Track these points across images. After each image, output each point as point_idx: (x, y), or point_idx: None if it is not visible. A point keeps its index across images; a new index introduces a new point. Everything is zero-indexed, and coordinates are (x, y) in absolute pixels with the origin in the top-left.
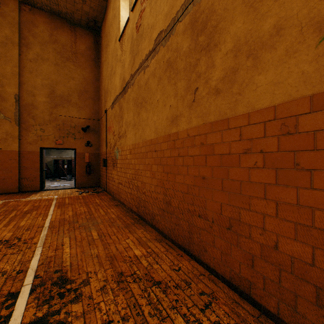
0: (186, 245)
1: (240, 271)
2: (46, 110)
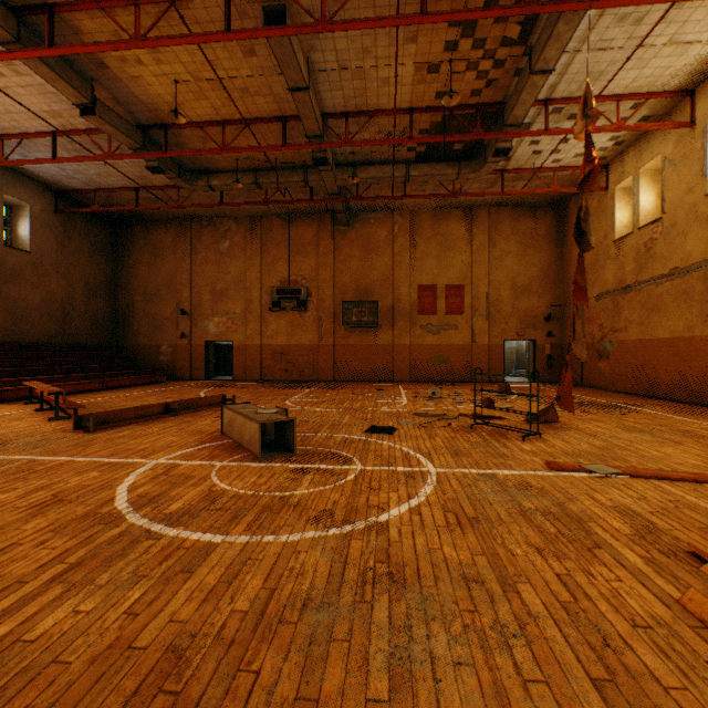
0: (699, 401)
1: None
2: (508, 303)
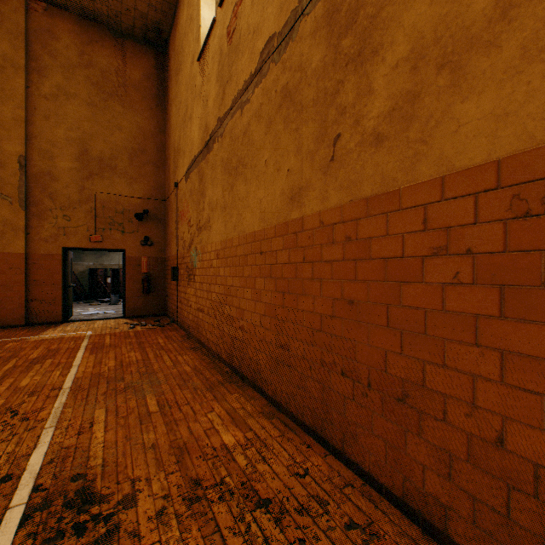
0: (318, 426)
1: (424, 483)
2: (73, 183)
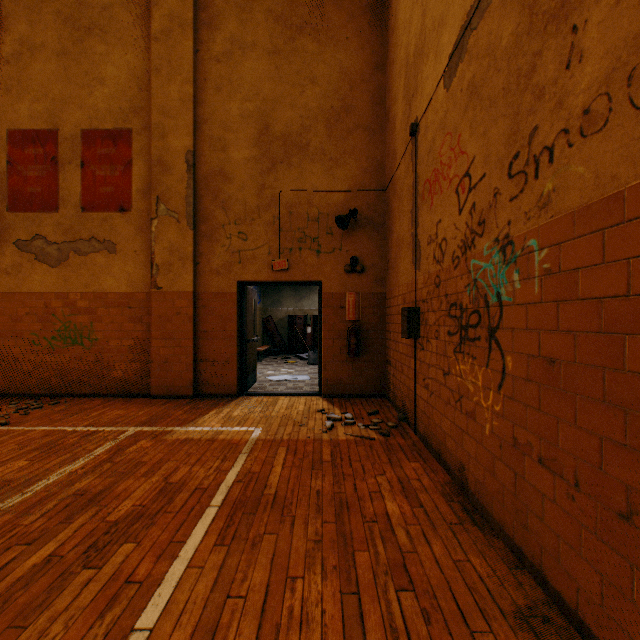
0: None
1: None
2: (250, 182)
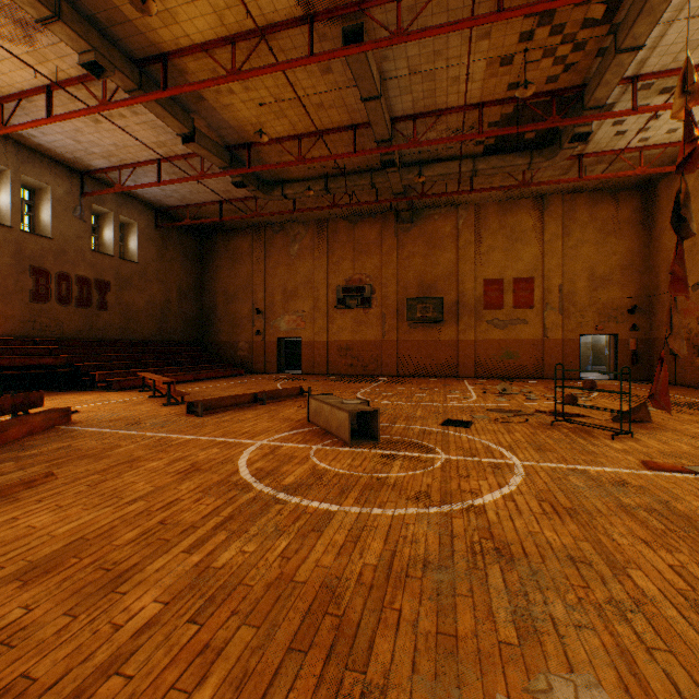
0: None
1: None
2: (584, 295)
